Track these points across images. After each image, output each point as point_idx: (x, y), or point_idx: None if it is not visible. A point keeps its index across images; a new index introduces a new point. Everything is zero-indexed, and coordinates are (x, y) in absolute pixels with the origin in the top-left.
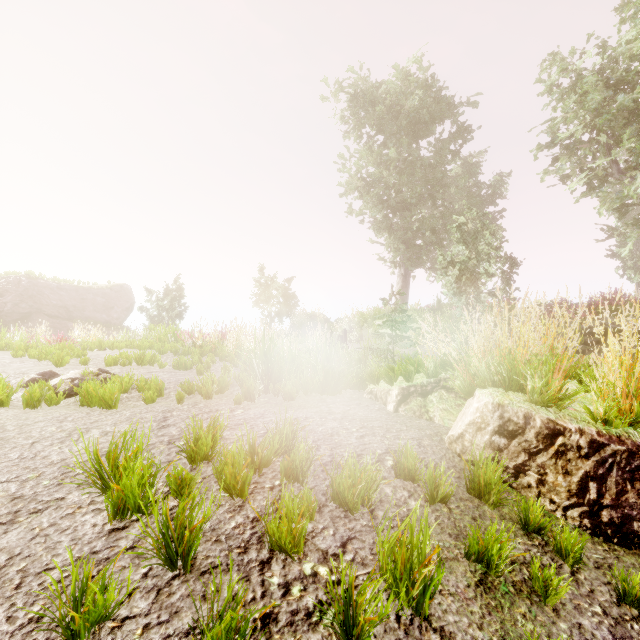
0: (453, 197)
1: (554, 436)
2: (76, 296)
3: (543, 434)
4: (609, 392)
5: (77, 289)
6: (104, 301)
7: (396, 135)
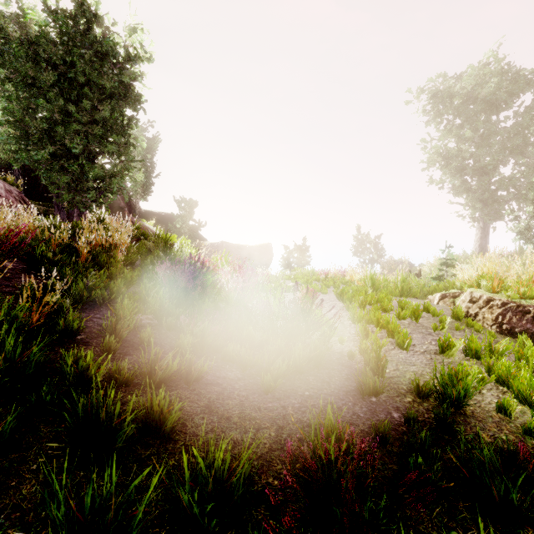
0: None
1: (489, 302)
2: (245, 252)
3: (485, 301)
4: (516, 287)
5: (246, 248)
6: (258, 254)
7: (472, 118)
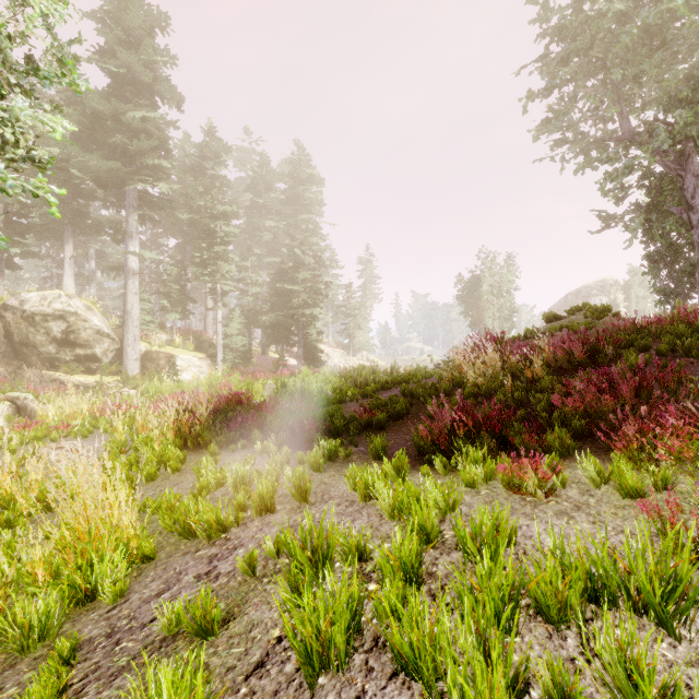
0: None
1: None
2: None
3: None
4: None
5: None
6: None
7: None
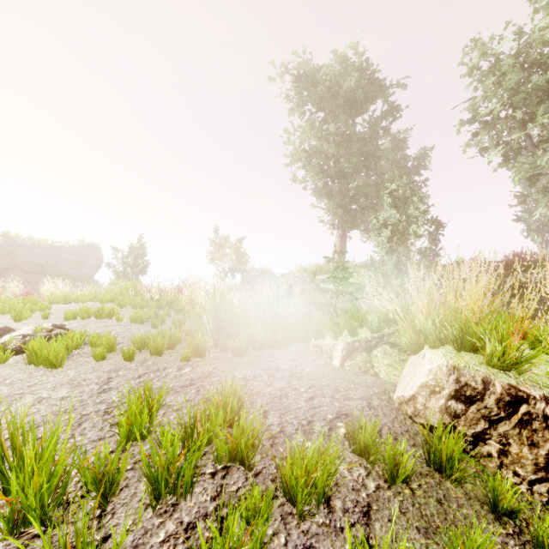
0: (383, 168)
1: (517, 403)
2: (49, 253)
3: (504, 401)
4: None
5: (50, 247)
6: (75, 258)
7: (335, 112)
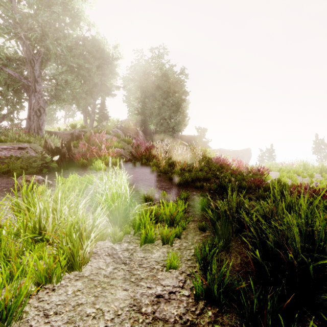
0: None
1: None
2: (233, 153)
3: None
4: None
5: (234, 151)
6: (242, 155)
7: None
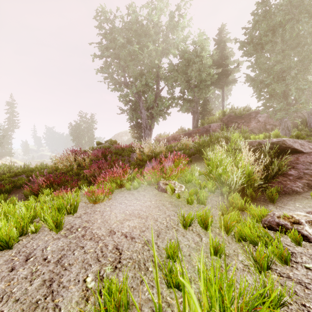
0: None
1: None
2: None
3: None
4: None
5: None
6: None
7: None
